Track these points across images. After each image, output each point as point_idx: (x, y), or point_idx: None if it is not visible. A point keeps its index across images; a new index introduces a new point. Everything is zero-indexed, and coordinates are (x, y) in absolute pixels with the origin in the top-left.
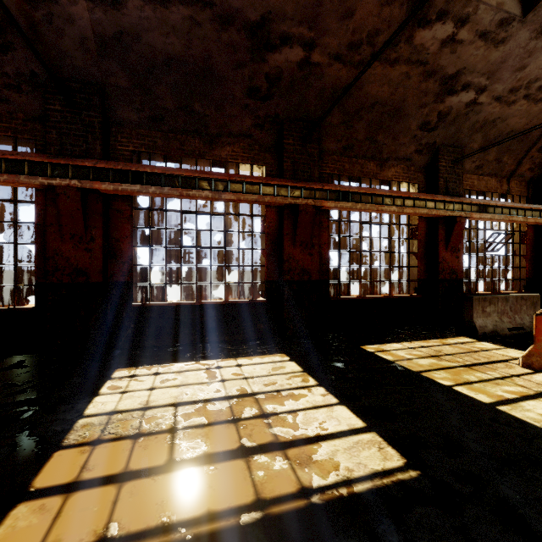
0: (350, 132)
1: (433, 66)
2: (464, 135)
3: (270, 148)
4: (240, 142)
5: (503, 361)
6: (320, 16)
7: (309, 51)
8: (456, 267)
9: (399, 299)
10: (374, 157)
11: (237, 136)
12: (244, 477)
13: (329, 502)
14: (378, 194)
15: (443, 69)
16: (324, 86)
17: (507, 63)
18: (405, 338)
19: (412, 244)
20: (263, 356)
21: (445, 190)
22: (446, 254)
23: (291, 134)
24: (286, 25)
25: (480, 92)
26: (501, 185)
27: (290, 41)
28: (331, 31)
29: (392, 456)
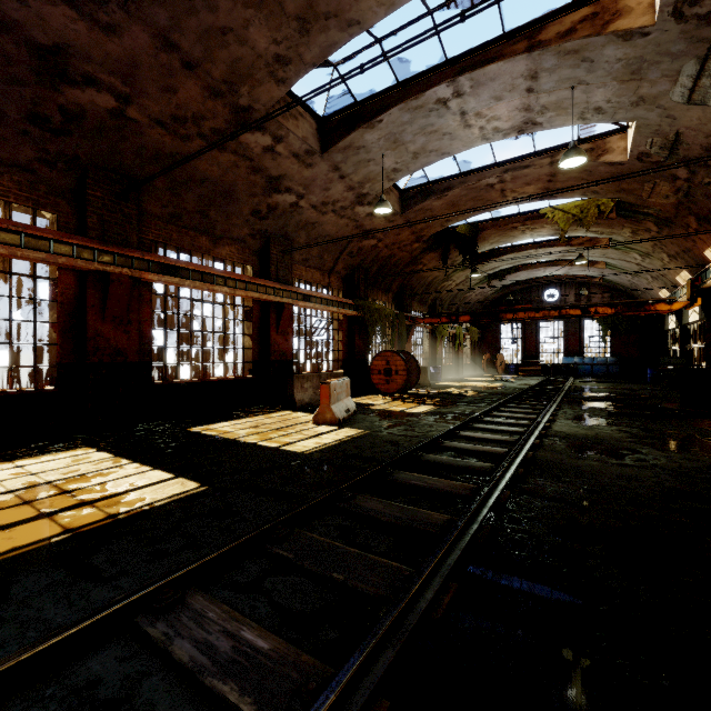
0: (178, 200)
1: (259, 164)
2: (292, 230)
3: (66, 193)
4: (12, 174)
5: (304, 422)
6: (137, 77)
7: (124, 104)
8: (286, 349)
9: (234, 381)
10: (207, 232)
11: (8, 166)
12: (49, 525)
13: (134, 514)
14: (210, 273)
15: (268, 169)
16: (145, 145)
17: (317, 182)
18: (235, 417)
19: (247, 326)
20: (58, 453)
21: (276, 277)
22: (277, 337)
23: (99, 185)
24: (92, 68)
25: (300, 198)
26: (324, 279)
27: (97, 85)
28: (151, 96)
29: (191, 485)
